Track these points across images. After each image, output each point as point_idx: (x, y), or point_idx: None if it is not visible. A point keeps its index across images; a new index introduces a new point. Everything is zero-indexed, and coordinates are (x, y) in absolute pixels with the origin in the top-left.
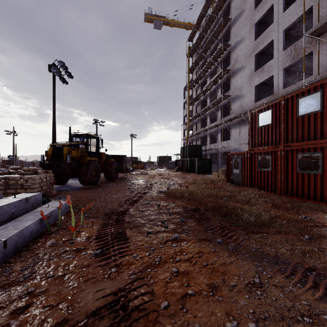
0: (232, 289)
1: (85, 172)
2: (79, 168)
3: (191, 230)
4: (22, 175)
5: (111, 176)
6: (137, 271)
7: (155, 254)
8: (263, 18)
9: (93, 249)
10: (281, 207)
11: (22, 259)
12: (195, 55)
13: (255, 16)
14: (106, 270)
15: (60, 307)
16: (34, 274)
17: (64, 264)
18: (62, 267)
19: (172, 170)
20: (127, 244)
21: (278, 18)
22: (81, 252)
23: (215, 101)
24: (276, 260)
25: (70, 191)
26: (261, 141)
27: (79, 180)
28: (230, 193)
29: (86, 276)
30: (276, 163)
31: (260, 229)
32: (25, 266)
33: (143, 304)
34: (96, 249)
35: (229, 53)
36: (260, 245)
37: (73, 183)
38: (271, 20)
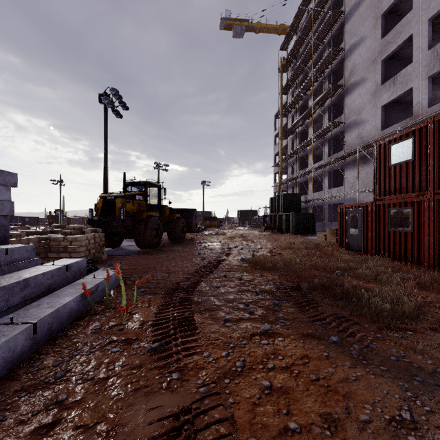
0: (364, 429)
1: (143, 231)
2: (136, 227)
3: (290, 320)
4: (65, 235)
5: (176, 236)
6: (209, 381)
7: (236, 355)
8: (395, 5)
9: (148, 341)
10: (432, 289)
11: (56, 350)
12: (291, 69)
13: (382, 3)
14: (164, 375)
15: (97, 431)
16: (69, 374)
17: (108, 361)
18: (105, 366)
19: (258, 229)
20: (195, 337)
21: (420, 2)
22: (132, 344)
23: (321, 132)
24: (436, 381)
25: (123, 257)
26: (395, 187)
27: (135, 241)
28: (346, 265)
29: (137, 382)
30: (421, 219)
31: (400, 324)
32: (58, 360)
33: (218, 439)
34: (153, 341)
35: (342, 62)
36: (405, 351)
37: (129, 246)
38: (407, 6)
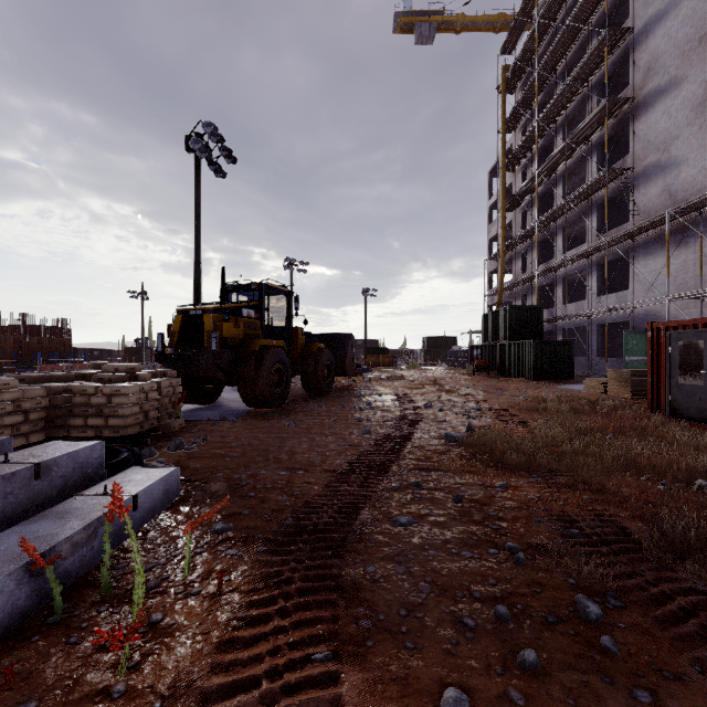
0: None
1: (253, 375)
2: (241, 366)
3: None
4: (101, 383)
5: (317, 383)
6: None
7: None
8: None
9: None
10: None
11: None
12: (520, 86)
13: None
14: None
15: None
16: None
17: None
18: None
19: (461, 370)
20: None
21: None
22: None
23: (583, 191)
24: None
25: (214, 424)
26: None
27: (240, 394)
28: None
29: None
30: None
31: None
32: None
33: None
34: None
35: (625, 57)
36: None
37: (233, 400)
38: None
